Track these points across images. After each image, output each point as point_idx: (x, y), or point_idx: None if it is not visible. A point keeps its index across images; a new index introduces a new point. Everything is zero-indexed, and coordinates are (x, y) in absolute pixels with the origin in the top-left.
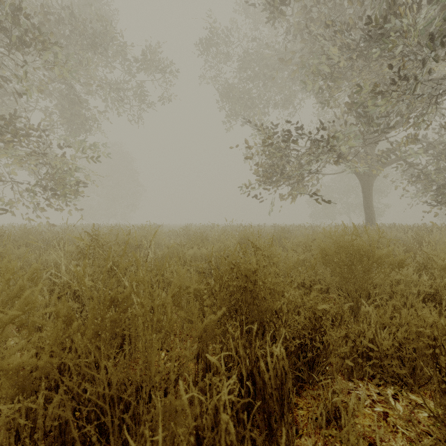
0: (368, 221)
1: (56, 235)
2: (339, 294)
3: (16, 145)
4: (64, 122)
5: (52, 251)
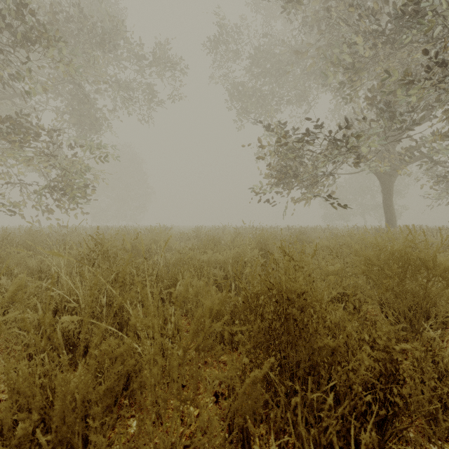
0: (388, 223)
1: (63, 237)
2: (382, 310)
3: (23, 145)
4: (73, 123)
5: (53, 257)
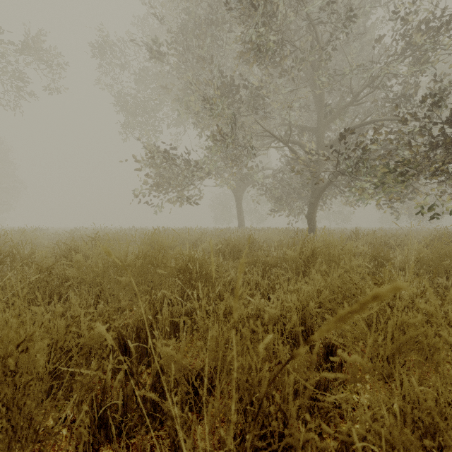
0: (239, 225)
1: None
2: None
3: None
4: None
5: None
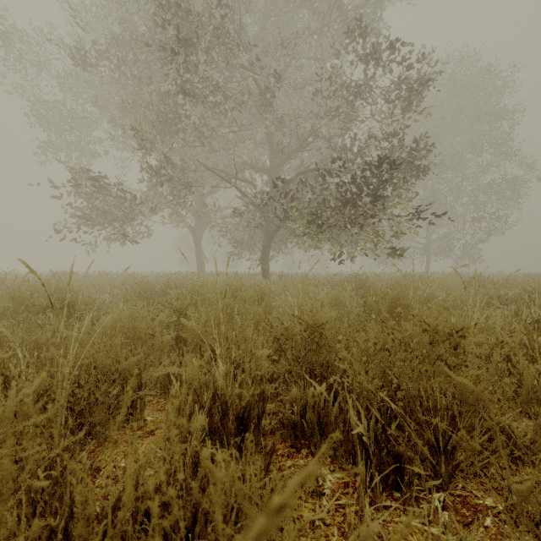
0: (199, 269)
1: None
2: None
3: None
4: None
5: None
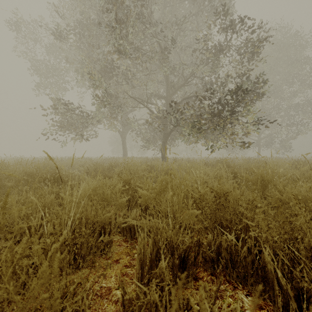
0: (124, 155)
1: None
2: None
3: None
4: None
5: None
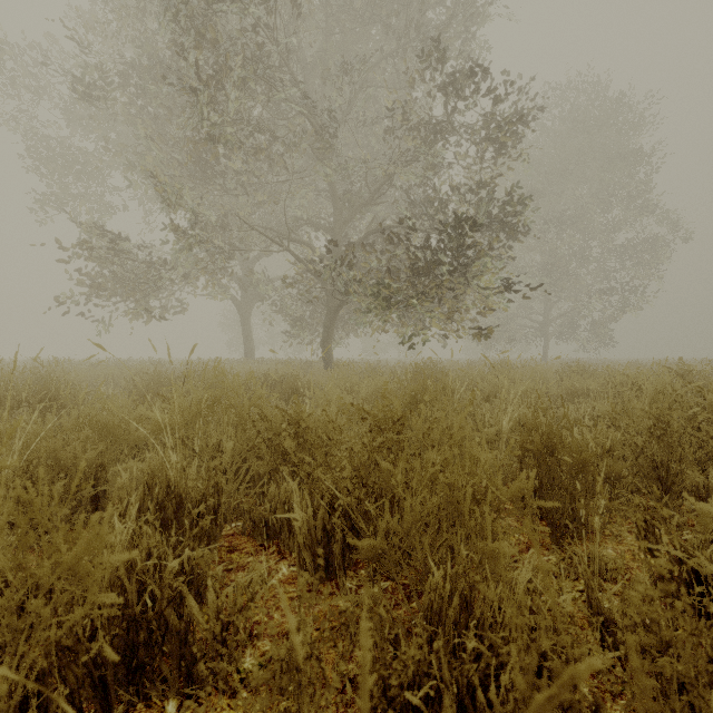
0: (247, 355)
1: None
2: None
3: None
4: None
5: None
